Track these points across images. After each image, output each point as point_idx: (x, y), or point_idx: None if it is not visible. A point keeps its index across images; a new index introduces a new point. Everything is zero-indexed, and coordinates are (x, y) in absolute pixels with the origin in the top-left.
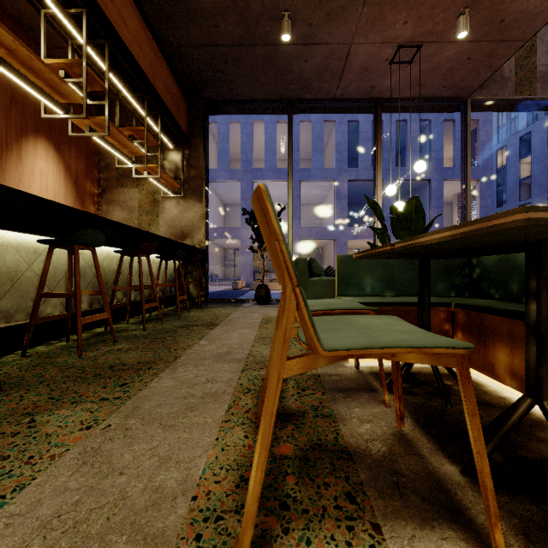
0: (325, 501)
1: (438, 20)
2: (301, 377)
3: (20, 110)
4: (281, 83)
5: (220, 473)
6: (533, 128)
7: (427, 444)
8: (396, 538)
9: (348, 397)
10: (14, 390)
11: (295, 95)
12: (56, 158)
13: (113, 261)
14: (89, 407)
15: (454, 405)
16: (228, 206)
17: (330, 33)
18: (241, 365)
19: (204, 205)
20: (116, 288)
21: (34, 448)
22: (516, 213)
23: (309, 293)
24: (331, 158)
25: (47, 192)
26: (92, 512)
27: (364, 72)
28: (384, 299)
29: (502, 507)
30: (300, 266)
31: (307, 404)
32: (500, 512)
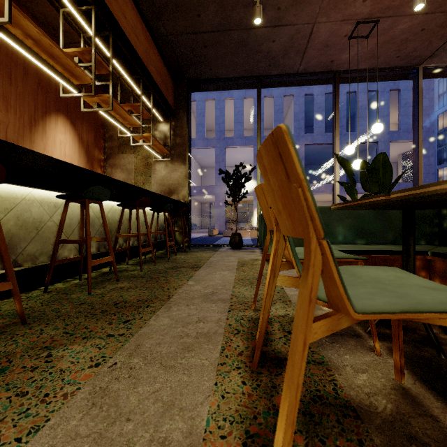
0: None
1: None
2: (284, 319)
3: (45, 93)
4: (251, 62)
5: (224, 425)
6: None
7: (436, 403)
8: None
9: (335, 343)
10: (36, 324)
11: (264, 72)
12: (71, 131)
13: (116, 213)
14: (97, 343)
15: None
16: (204, 168)
17: (295, 15)
18: (226, 305)
19: (187, 166)
20: (119, 235)
21: (50, 384)
22: None
23: None
24: (290, 127)
25: (65, 158)
26: None
27: (324, 48)
28: (358, 247)
29: None
30: None
31: None
32: None
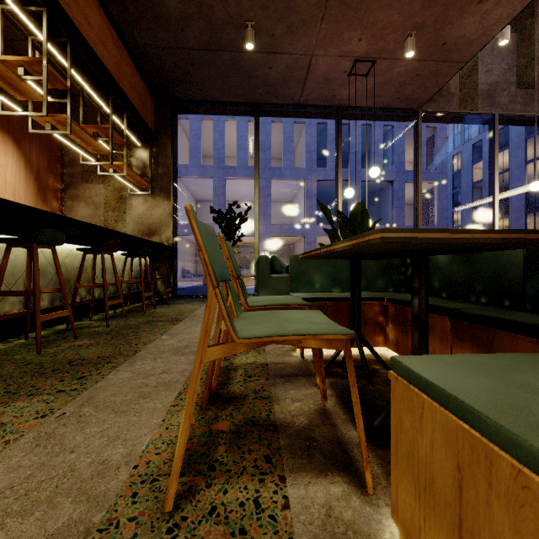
0: (247, 462)
1: (389, 39)
2: (251, 366)
3: None
4: (247, 87)
5: (161, 446)
6: (483, 137)
7: (342, 416)
8: (296, 484)
9: (288, 382)
10: None
11: (262, 99)
12: (15, 152)
13: (76, 258)
14: (45, 398)
15: (375, 385)
16: (200, 202)
17: (292, 44)
18: None
19: (172, 202)
20: (79, 285)
21: None
22: (376, 233)
23: (271, 289)
24: (301, 158)
25: (6, 186)
26: (43, 482)
27: (325, 81)
28: (328, 295)
29: (384, 458)
30: (262, 264)
31: (250, 389)
32: (381, 462)
